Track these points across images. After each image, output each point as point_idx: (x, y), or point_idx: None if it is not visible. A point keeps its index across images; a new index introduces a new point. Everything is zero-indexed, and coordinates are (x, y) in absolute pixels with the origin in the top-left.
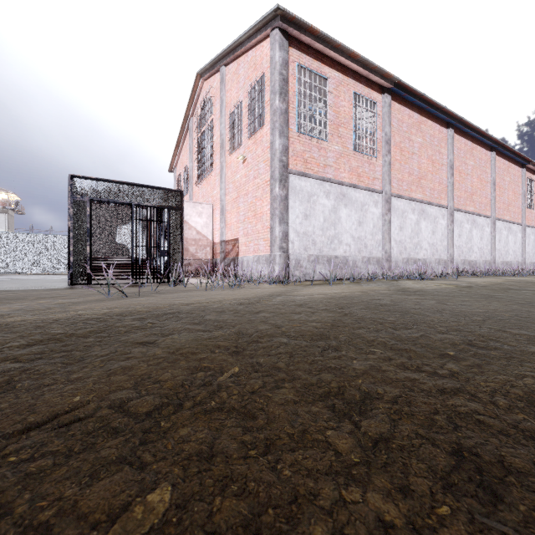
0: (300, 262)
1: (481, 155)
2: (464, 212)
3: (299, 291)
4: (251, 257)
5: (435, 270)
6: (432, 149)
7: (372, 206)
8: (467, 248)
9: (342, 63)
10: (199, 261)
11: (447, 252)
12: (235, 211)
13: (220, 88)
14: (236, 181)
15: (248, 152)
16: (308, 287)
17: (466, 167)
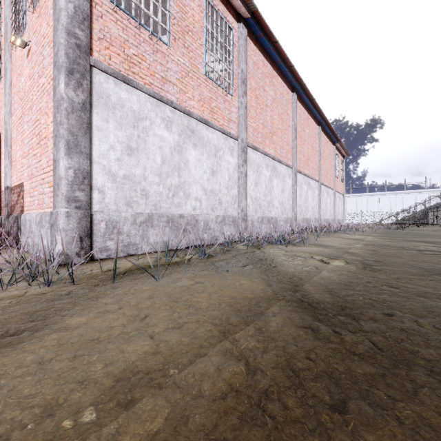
0: (117, 226)
1: (313, 127)
2: (303, 174)
3: None
4: (33, 214)
5: (284, 228)
6: (282, 107)
7: (227, 154)
8: (305, 207)
9: None
10: None
11: (292, 211)
12: (19, 139)
13: None
14: (20, 89)
15: (32, 35)
16: (86, 302)
17: (304, 134)
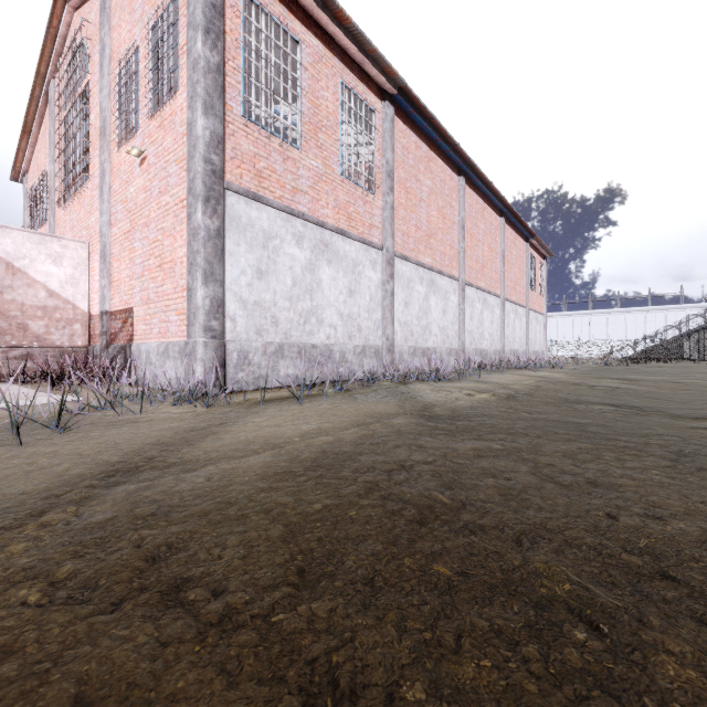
0: (248, 357)
1: (491, 219)
2: (476, 288)
3: (221, 433)
4: (153, 344)
5: (447, 363)
6: (443, 199)
7: (368, 268)
8: (479, 334)
9: (323, 26)
10: (54, 349)
11: (459, 339)
12: (126, 257)
13: (99, 21)
14: (128, 200)
15: (150, 144)
16: (251, 414)
17: (478, 231)
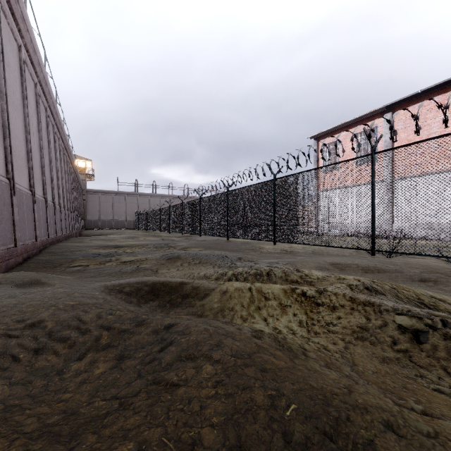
0: (323, 227)
1: None
2: None
3: None
4: None
5: None
6: None
7: None
8: None
9: (347, 125)
10: None
11: None
12: None
13: None
14: None
15: None
16: None
17: None
